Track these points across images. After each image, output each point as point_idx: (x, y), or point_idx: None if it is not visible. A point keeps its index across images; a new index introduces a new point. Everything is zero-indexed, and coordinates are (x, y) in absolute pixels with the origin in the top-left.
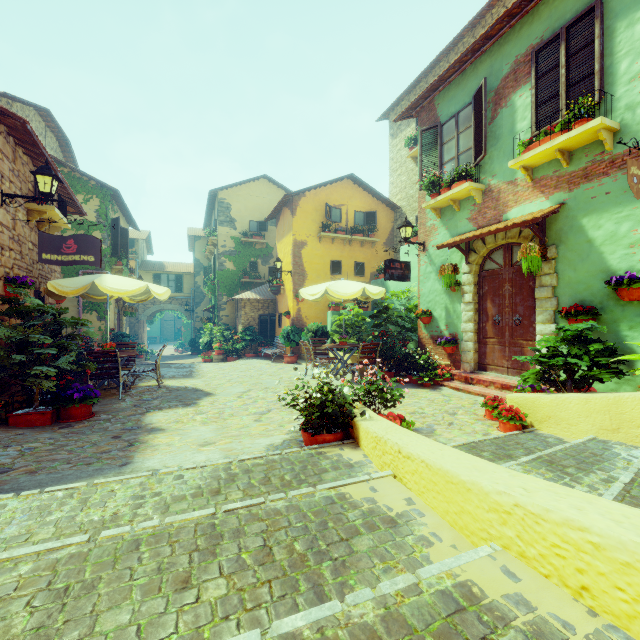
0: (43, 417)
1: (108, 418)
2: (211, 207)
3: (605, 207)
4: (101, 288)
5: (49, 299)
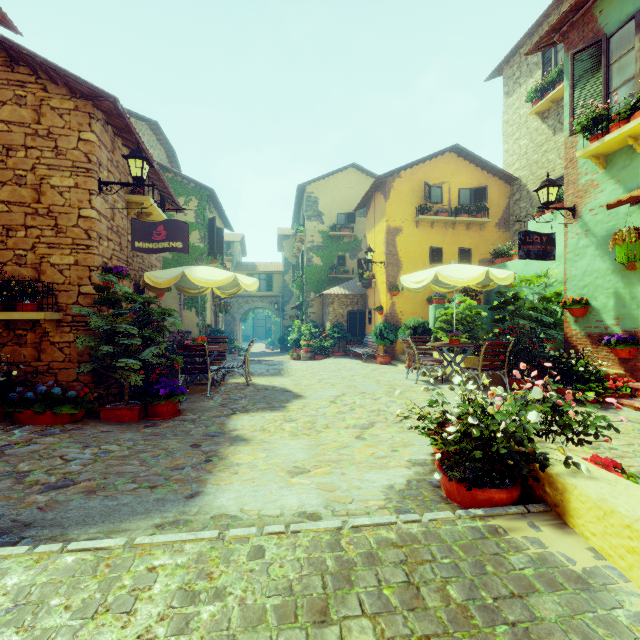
0: (131, 413)
1: (193, 418)
2: (299, 204)
3: None
4: (191, 278)
5: (149, 293)
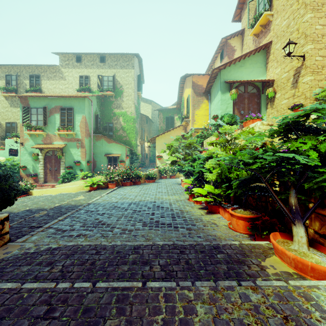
0: None
1: None
2: None
3: (74, 147)
4: None
5: None
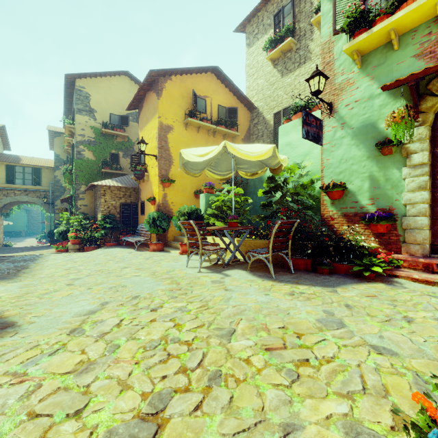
0: None
1: None
2: (69, 99)
3: None
4: None
5: None
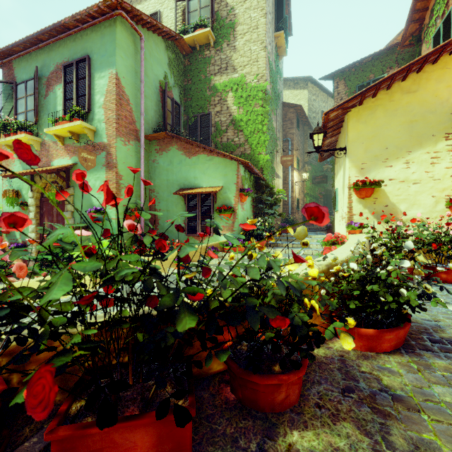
0: None
1: None
2: None
3: (92, 170)
4: None
5: None
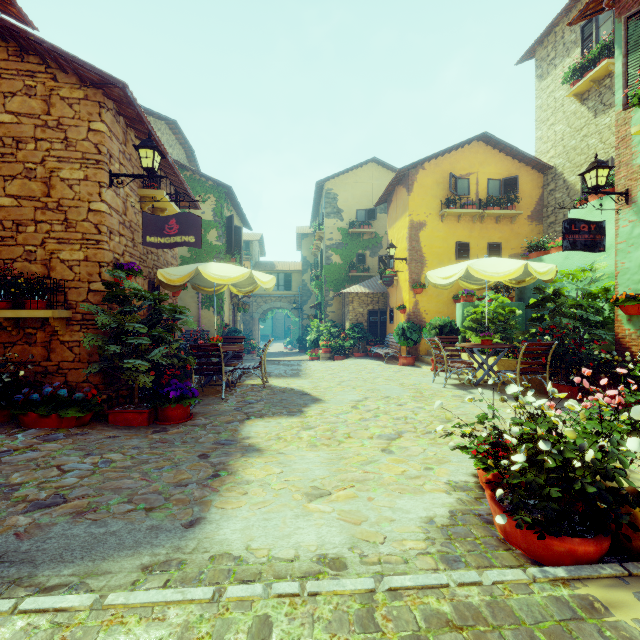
0: (140, 416)
1: (204, 423)
2: (318, 201)
3: None
4: (204, 275)
5: (165, 291)
